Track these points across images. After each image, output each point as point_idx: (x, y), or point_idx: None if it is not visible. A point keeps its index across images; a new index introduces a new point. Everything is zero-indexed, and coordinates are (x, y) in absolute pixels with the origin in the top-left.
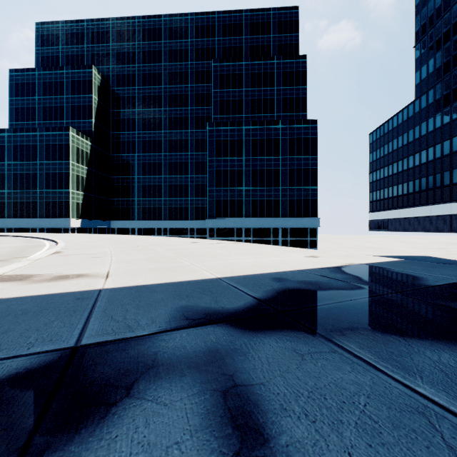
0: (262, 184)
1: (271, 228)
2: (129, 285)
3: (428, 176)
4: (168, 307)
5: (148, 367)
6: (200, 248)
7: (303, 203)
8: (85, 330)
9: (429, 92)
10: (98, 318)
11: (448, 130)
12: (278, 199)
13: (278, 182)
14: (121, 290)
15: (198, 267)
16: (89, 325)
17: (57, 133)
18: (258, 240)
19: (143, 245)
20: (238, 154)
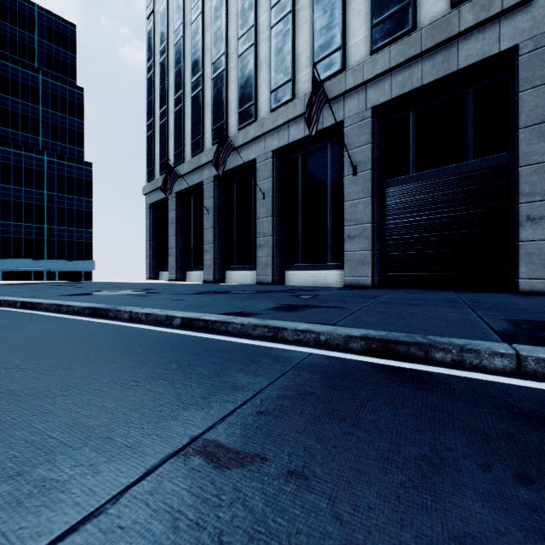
0: (18, 219)
1: (33, 270)
2: None
3: None
4: None
5: None
6: None
7: (76, 245)
8: None
9: None
10: None
11: None
12: (42, 238)
13: (43, 219)
14: None
15: None
16: None
17: None
18: None
19: None
20: None
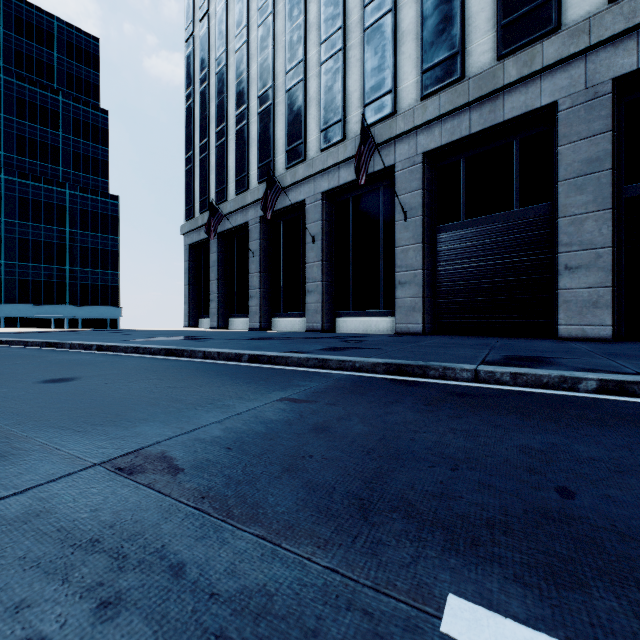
0: (38, 260)
1: (53, 318)
2: None
3: None
4: None
5: None
6: None
7: (101, 289)
8: None
9: None
10: None
11: None
12: (64, 282)
13: (65, 260)
14: None
15: None
16: None
17: None
18: None
19: None
20: None
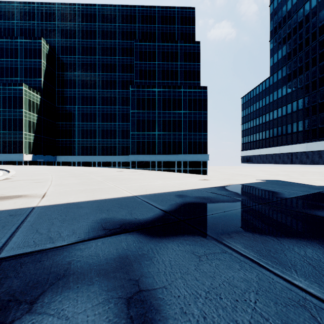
0: (169, 130)
1: (176, 161)
2: (60, 203)
3: (278, 127)
4: (90, 220)
5: (59, 277)
6: (123, 174)
7: (198, 144)
8: (7, 243)
9: (278, 72)
10: (23, 231)
11: (290, 97)
12: (180, 141)
13: (181, 129)
14: (52, 207)
15: (120, 188)
16: (13, 238)
17: (12, 88)
18: (167, 170)
19: (80, 173)
20: (153, 108)
